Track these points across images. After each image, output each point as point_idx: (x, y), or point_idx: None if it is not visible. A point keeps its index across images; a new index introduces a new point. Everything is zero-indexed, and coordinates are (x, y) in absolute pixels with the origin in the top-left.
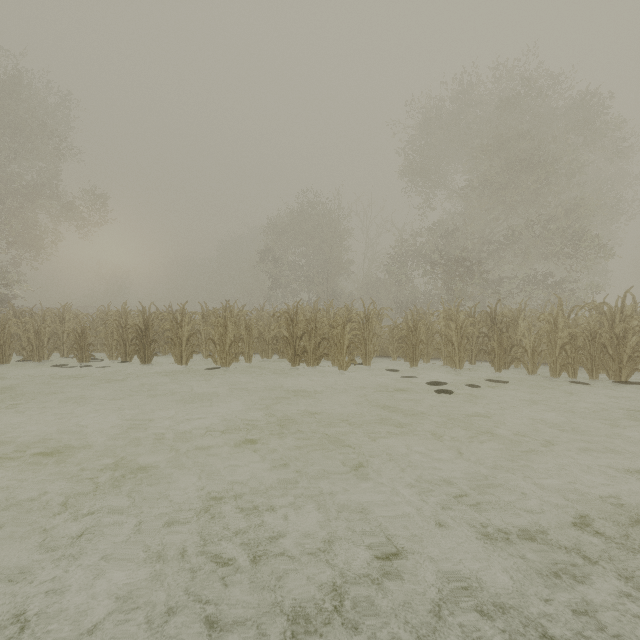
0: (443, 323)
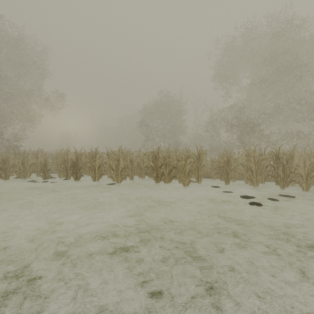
0: (245, 158)
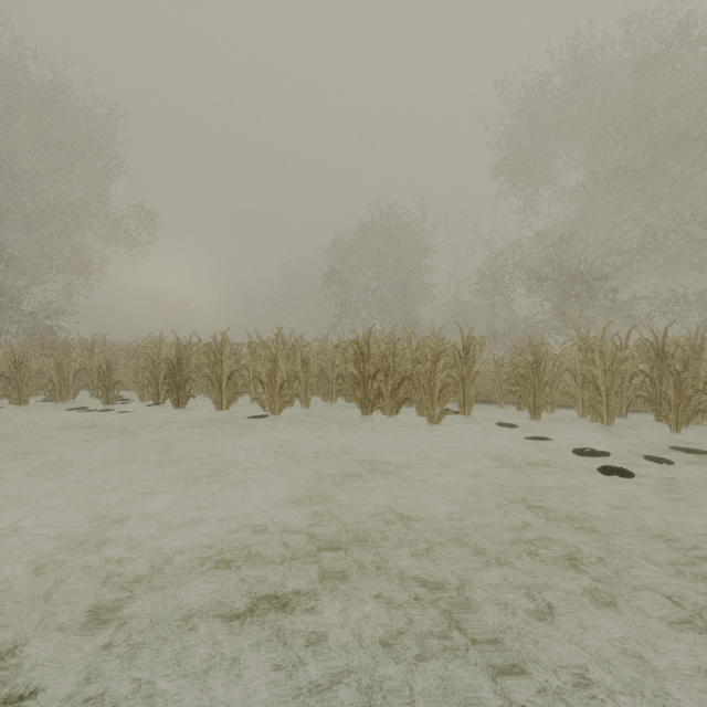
0: (580, 357)
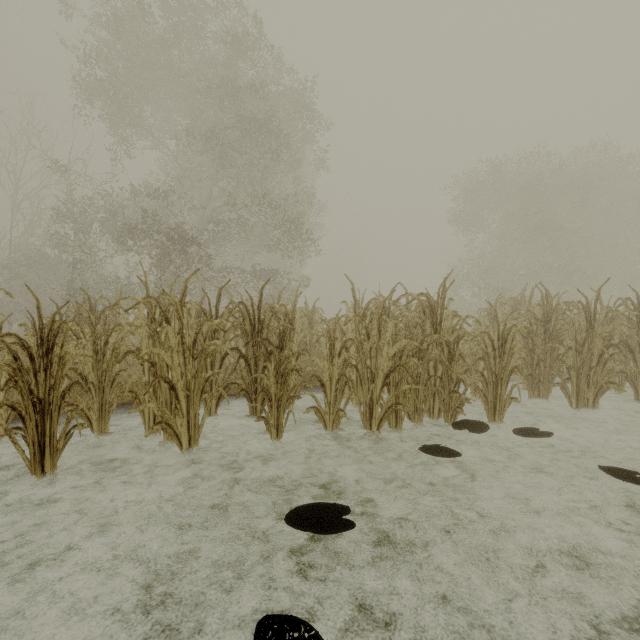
0: (145, 330)
